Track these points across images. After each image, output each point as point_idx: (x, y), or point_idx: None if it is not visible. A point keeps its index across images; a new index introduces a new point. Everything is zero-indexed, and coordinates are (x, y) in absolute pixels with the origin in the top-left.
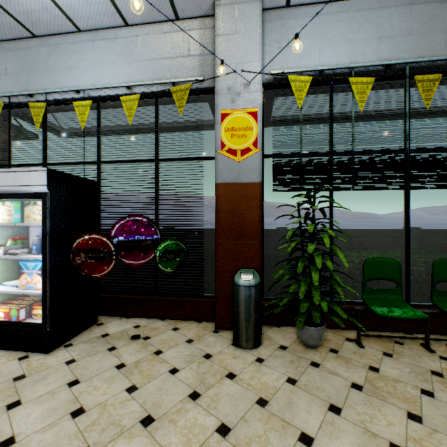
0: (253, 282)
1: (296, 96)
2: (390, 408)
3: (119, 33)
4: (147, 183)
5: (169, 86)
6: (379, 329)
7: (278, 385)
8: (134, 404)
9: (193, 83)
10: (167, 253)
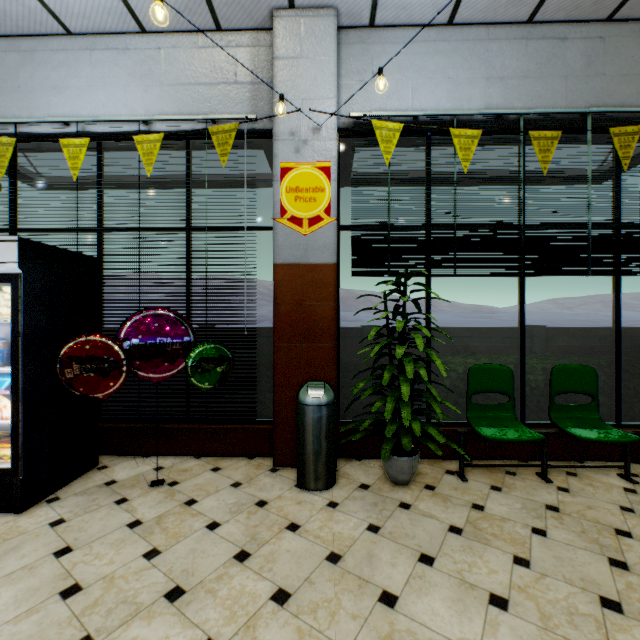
0: (325, 400)
1: (382, 149)
2: (493, 553)
3: (132, 42)
4: (175, 261)
5: (207, 124)
6: (488, 457)
7: (356, 535)
8: (155, 574)
9: (241, 122)
10: (203, 362)
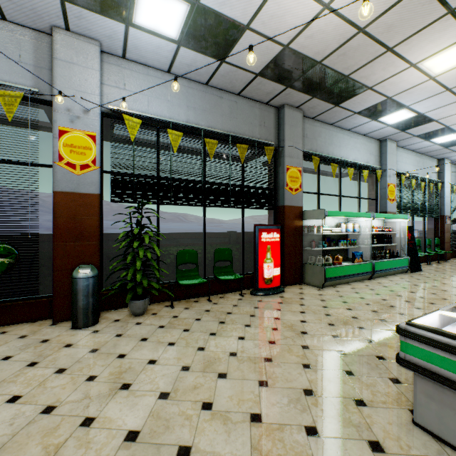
0: (91, 274)
1: (130, 132)
2: (176, 330)
3: None
4: None
5: None
6: (188, 296)
7: (108, 340)
8: None
9: (26, 93)
10: None
